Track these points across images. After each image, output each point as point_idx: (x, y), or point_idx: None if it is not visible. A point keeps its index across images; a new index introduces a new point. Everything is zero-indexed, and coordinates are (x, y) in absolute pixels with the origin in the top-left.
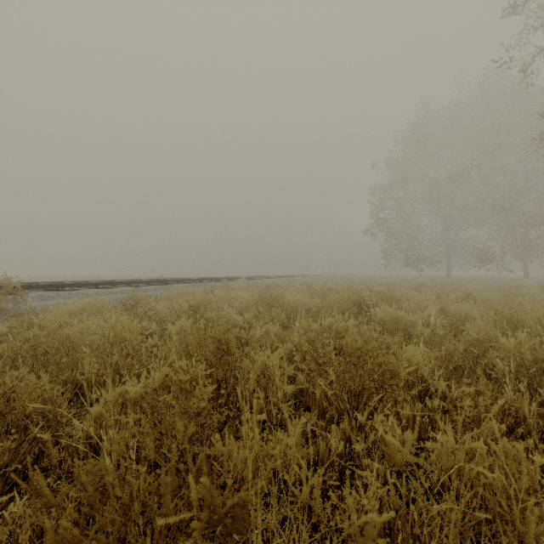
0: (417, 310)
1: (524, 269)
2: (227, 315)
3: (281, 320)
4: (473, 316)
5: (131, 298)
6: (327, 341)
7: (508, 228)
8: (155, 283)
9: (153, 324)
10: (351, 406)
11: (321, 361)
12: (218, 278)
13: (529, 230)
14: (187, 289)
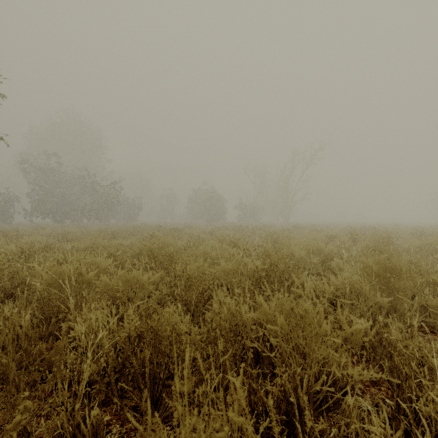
0: None
1: None
2: None
3: None
4: None
5: None
6: None
7: None
8: None
9: None
10: None
11: None
12: None
13: None
14: None
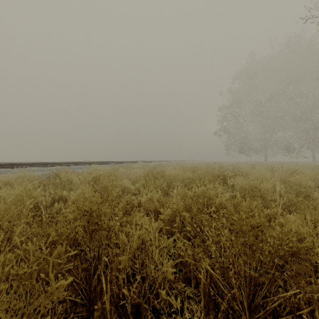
0: (264, 181)
1: (313, 156)
2: (123, 185)
3: (163, 188)
4: (310, 185)
5: (53, 172)
6: (213, 214)
7: (304, 131)
8: (81, 164)
9: (63, 191)
10: (246, 297)
11: (206, 237)
12: (124, 161)
13: (317, 132)
14: (101, 167)
